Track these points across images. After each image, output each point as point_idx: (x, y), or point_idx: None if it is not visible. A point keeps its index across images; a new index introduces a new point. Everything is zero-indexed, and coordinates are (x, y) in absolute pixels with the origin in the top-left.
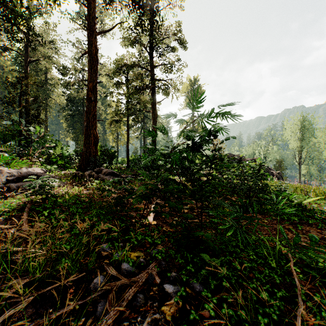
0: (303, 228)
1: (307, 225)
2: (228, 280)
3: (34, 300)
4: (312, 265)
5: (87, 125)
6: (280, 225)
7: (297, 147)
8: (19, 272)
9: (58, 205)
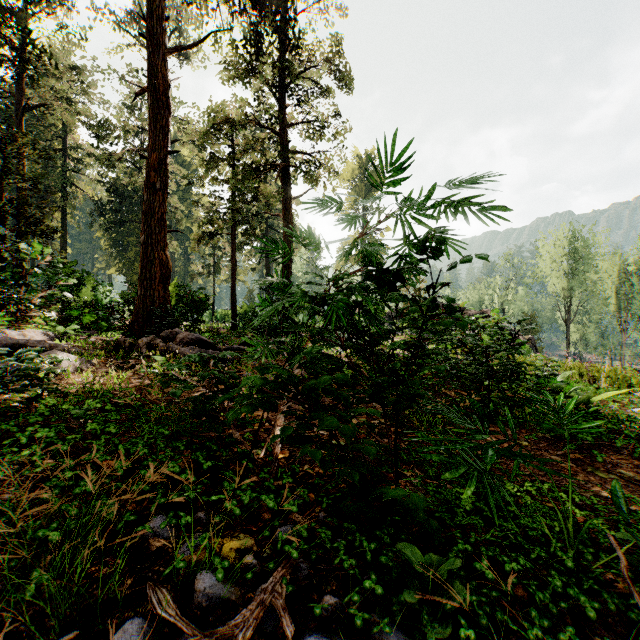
0: (605, 458)
1: (610, 450)
2: (469, 615)
3: None
4: None
5: (146, 240)
6: (615, 482)
7: (562, 290)
8: None
9: (62, 415)
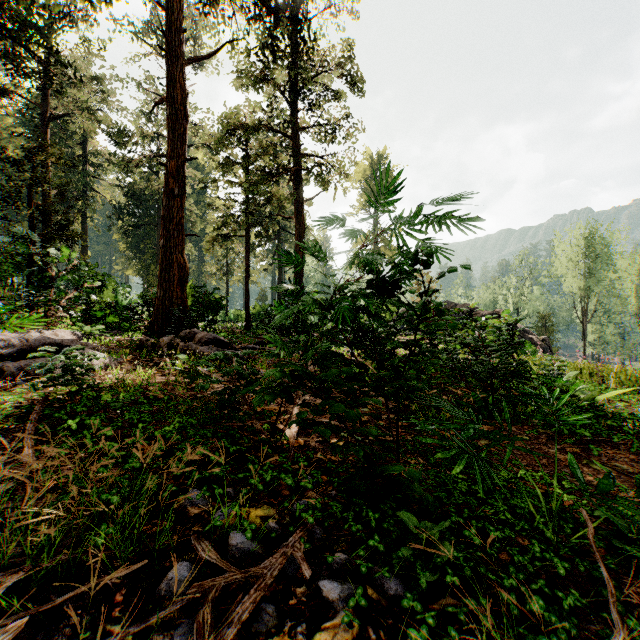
0: (602, 452)
1: (608, 445)
2: (456, 570)
3: (34, 621)
4: (631, 535)
5: (165, 244)
6: (571, 455)
7: (579, 289)
8: (3, 558)
9: (101, 407)
